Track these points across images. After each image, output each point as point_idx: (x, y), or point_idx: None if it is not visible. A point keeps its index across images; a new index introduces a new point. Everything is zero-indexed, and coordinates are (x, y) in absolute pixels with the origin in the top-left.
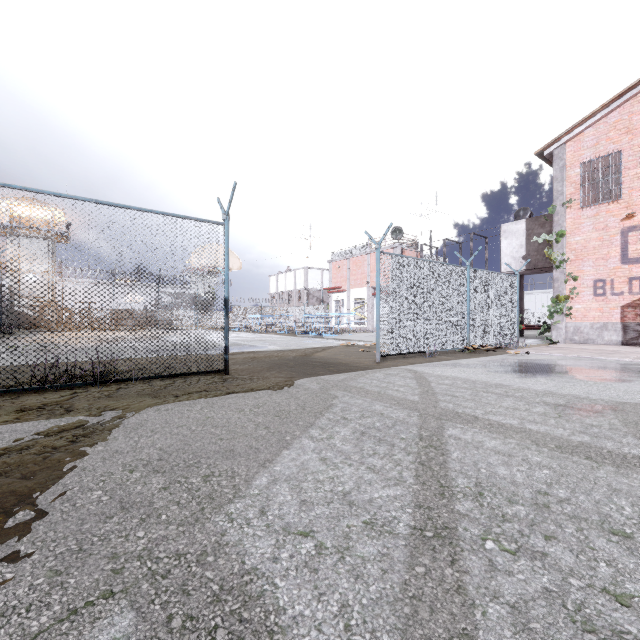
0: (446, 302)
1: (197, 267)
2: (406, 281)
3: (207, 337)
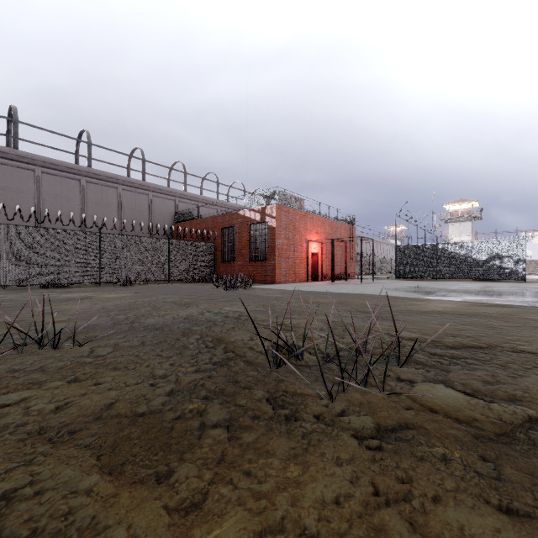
0: None
1: (514, 252)
2: None
3: (518, 271)
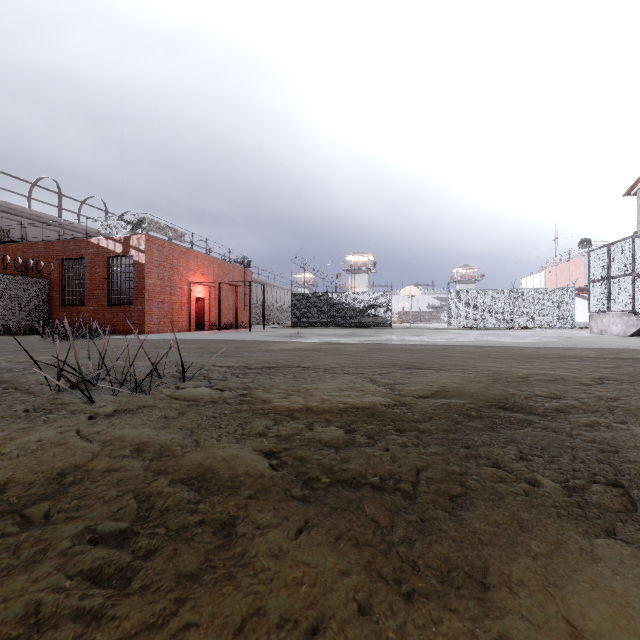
0: (493, 306)
1: (385, 302)
2: (464, 299)
3: (387, 319)
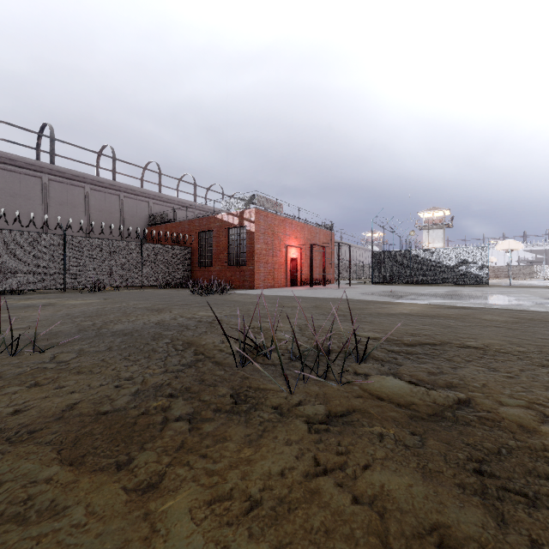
0: None
1: (479, 258)
2: None
3: (482, 276)
